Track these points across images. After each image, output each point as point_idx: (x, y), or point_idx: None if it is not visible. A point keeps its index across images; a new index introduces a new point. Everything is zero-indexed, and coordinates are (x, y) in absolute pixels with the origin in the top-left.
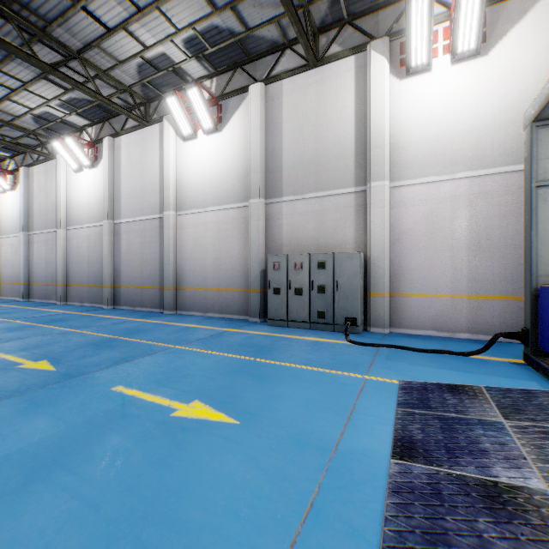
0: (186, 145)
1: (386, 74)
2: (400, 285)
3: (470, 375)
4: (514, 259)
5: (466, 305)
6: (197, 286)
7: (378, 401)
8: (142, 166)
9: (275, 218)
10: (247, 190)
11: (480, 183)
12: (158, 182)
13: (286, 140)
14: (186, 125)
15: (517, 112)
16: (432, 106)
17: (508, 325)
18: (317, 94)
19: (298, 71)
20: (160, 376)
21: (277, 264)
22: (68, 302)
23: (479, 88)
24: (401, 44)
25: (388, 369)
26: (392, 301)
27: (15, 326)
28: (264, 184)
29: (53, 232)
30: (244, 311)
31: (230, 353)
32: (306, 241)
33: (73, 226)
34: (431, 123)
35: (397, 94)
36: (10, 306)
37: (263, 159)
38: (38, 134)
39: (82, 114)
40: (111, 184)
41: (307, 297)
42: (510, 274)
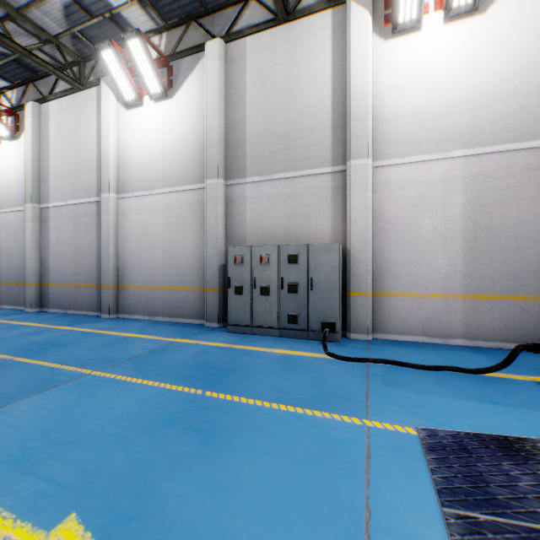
0: (129, 114)
1: (369, 31)
2: (384, 282)
3: (504, 410)
4: (516, 252)
5: (461, 306)
6: (143, 285)
7: (403, 485)
8: (76, 139)
9: (237, 202)
10: (203, 169)
11: (477, 163)
12: (95, 158)
13: (251, 109)
14: (128, 88)
15: (519, 81)
16: (422, 72)
17: (509, 329)
18: (287, 56)
19: (264, 27)
20: (35, 442)
21: (239, 258)
22: None
23: (475, 52)
24: None
25: (392, 403)
26: (375, 302)
27: None
28: (224, 161)
29: None
30: (199, 314)
31: (169, 383)
32: (274, 230)
33: None
34: (420, 92)
35: (381, 57)
36: None
37: (223, 131)
38: None
39: None
40: (37, 160)
41: (275, 297)
42: (512, 269)
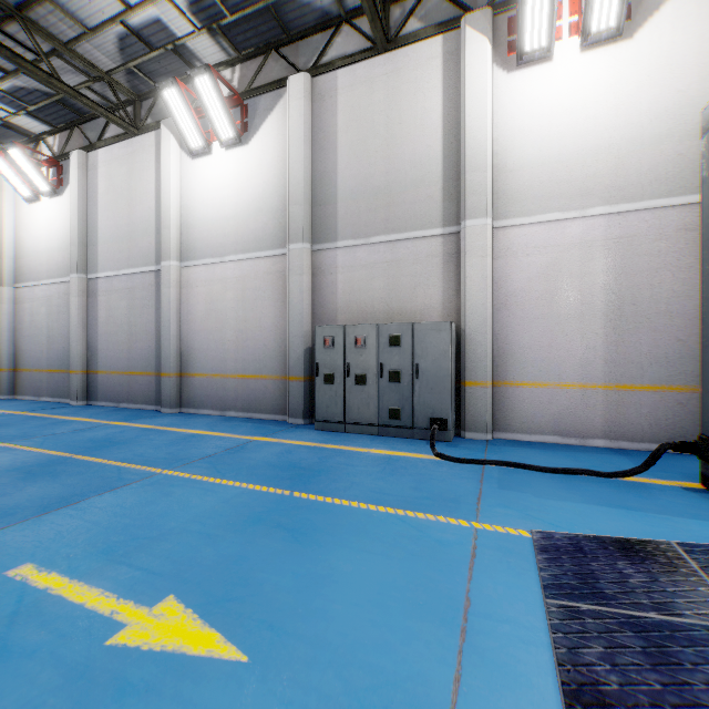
0: (195, 164)
1: (488, 62)
2: (507, 369)
3: (636, 515)
4: (670, 332)
5: (602, 399)
6: (212, 372)
7: (508, 580)
8: (130, 195)
9: (327, 272)
10: (285, 231)
11: (622, 222)
12: (153, 218)
13: (343, 158)
14: (194, 133)
15: (674, 122)
16: (554, 112)
17: (661, 427)
18: (388, 92)
19: (359, 58)
20: (118, 536)
21: (329, 339)
22: (18, 395)
23: (620, 87)
24: (508, 20)
25: (507, 507)
26: (496, 393)
27: None
28: (310, 221)
29: None
30: (280, 409)
31: (251, 483)
32: (372, 306)
33: (26, 283)
34: (551, 135)
35: (503, 93)
36: None
37: (309, 185)
38: None
39: (38, 115)
40: (83, 221)
41: (374, 388)
42: (665, 353)
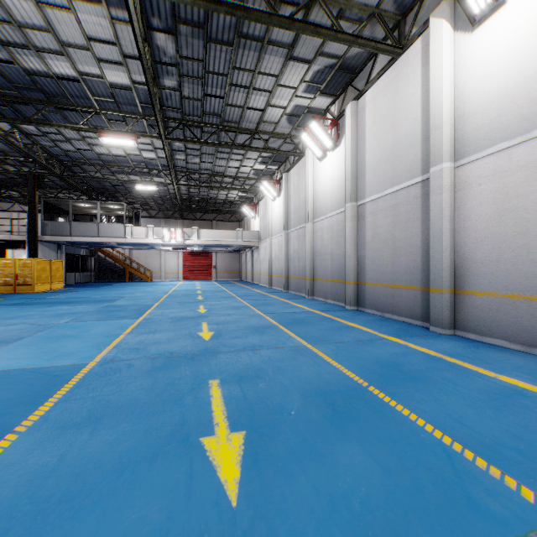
0: (476, 35)
1: None
2: None
3: None
4: None
5: None
6: (505, 291)
7: None
8: (394, 117)
9: None
10: None
11: None
12: (418, 127)
13: None
14: None
15: None
16: None
17: None
18: None
19: None
20: None
21: None
22: (314, 296)
23: None
24: None
25: None
26: None
27: (260, 324)
28: None
29: (303, 227)
30: None
31: None
32: None
33: (318, 218)
34: None
35: None
36: (272, 297)
37: None
38: (291, 136)
39: (325, 91)
40: (354, 158)
41: None
42: None
